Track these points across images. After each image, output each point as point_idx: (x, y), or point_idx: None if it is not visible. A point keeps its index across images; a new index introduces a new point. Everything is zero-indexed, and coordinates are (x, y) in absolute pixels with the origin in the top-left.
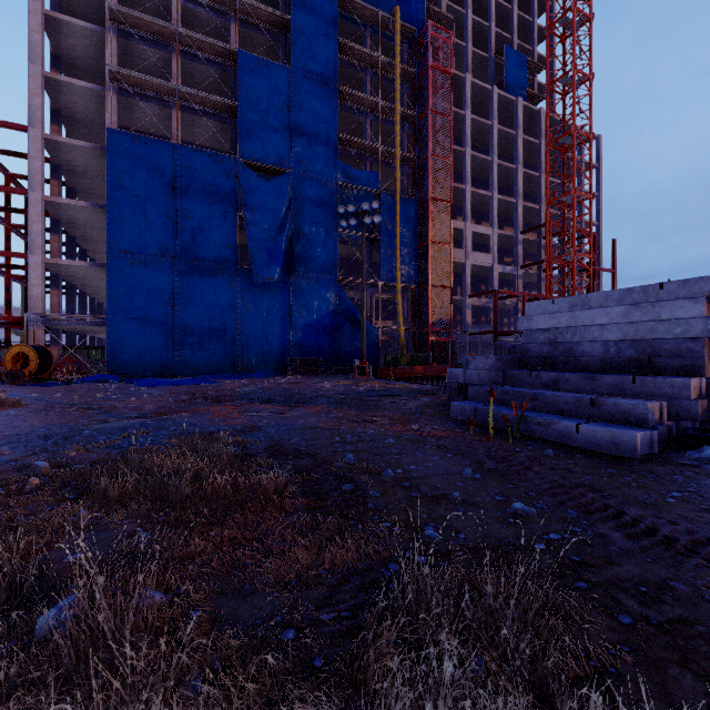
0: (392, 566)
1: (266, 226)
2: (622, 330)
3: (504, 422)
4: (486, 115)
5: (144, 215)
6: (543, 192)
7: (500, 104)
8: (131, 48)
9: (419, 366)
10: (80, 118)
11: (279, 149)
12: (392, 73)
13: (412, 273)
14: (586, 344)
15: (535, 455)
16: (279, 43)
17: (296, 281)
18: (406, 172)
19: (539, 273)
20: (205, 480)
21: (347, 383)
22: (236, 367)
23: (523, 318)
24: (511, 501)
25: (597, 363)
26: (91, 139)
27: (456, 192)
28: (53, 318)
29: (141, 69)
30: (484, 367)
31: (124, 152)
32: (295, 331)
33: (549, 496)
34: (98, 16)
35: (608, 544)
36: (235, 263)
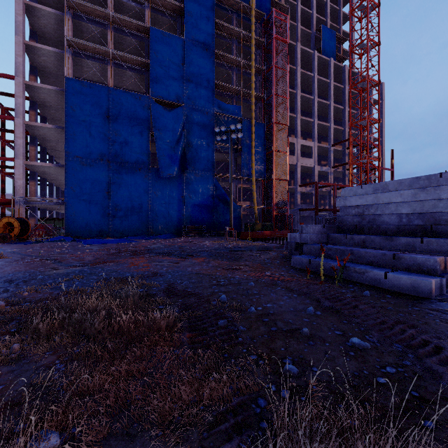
0: (260, 401)
1: (168, 141)
2: (412, 206)
3: (330, 270)
4: (310, 70)
5: (89, 133)
6: (346, 119)
7: (319, 63)
8: (81, 25)
9: (267, 231)
10: (49, 71)
11: (176, 90)
12: (249, 42)
13: (262, 171)
14: (385, 216)
15: (356, 295)
16: (176, 23)
17: (188, 176)
18: (258, 106)
19: (344, 171)
20: (115, 317)
21: (221, 242)
22: (149, 232)
23: (340, 199)
24: (348, 336)
25: (393, 229)
26: (56, 85)
27: (290, 119)
28: (31, 200)
29: (88, 39)
30: (313, 232)
31: (76, 92)
32: (187, 208)
33: (377, 331)
34: (60, 5)
35: (438, 378)
36: (148, 164)
